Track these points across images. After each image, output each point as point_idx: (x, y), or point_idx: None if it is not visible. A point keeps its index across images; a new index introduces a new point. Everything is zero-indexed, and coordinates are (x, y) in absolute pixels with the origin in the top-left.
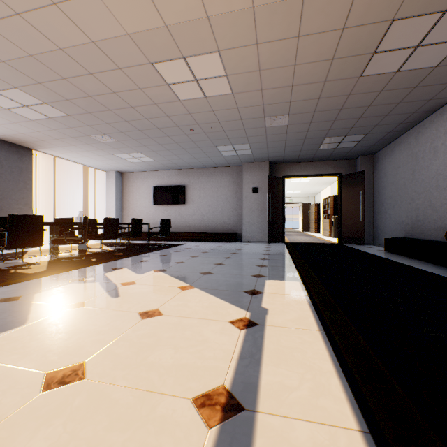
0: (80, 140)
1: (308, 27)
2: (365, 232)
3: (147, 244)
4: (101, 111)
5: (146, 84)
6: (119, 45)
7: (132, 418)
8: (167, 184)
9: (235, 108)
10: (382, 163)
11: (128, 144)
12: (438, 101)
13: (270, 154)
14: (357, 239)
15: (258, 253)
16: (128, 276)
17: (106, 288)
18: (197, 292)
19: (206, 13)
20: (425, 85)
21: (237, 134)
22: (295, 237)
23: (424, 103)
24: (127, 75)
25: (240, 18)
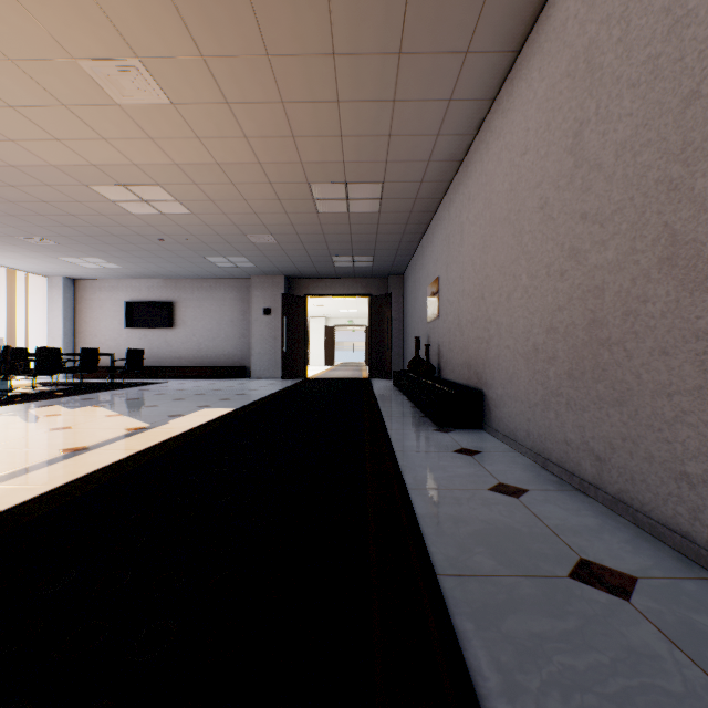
0: (0, 239)
1: (238, 179)
2: (395, 364)
3: (107, 382)
4: (30, 215)
5: (85, 198)
6: (44, 171)
7: (21, 454)
8: (147, 299)
9: (204, 225)
10: (406, 285)
11: (76, 248)
12: (413, 235)
13: (280, 268)
14: (386, 373)
15: (245, 390)
16: (57, 410)
17: (26, 418)
18: (121, 418)
19: (132, 162)
20: (386, 223)
21: (224, 247)
22: (337, 372)
23: (402, 236)
24: (59, 191)
25: (168, 168)
